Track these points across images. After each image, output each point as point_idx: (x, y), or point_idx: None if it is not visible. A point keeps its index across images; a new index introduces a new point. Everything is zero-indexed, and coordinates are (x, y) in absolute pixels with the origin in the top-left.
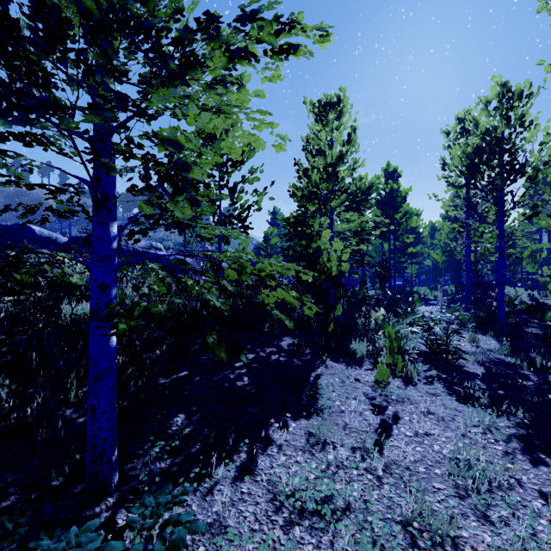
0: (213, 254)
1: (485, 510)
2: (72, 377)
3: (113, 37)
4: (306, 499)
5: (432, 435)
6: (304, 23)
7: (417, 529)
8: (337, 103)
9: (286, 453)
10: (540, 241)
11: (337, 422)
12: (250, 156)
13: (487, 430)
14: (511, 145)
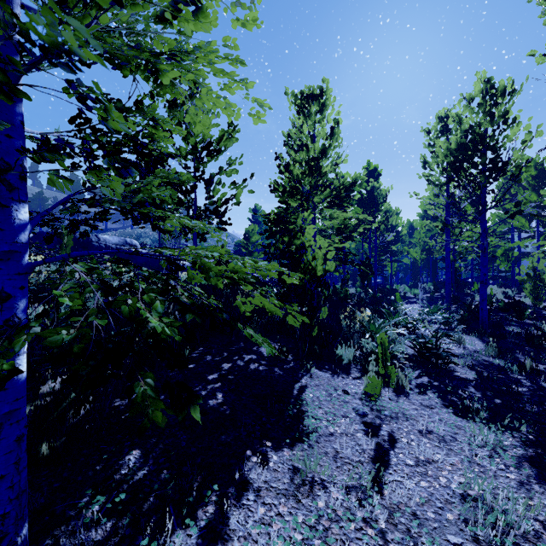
0: (165, 250)
1: None
2: None
3: None
4: None
5: (435, 462)
6: None
7: None
8: (320, 95)
9: (265, 501)
10: (512, 240)
11: (327, 450)
12: (228, 145)
13: (494, 452)
14: (494, 143)
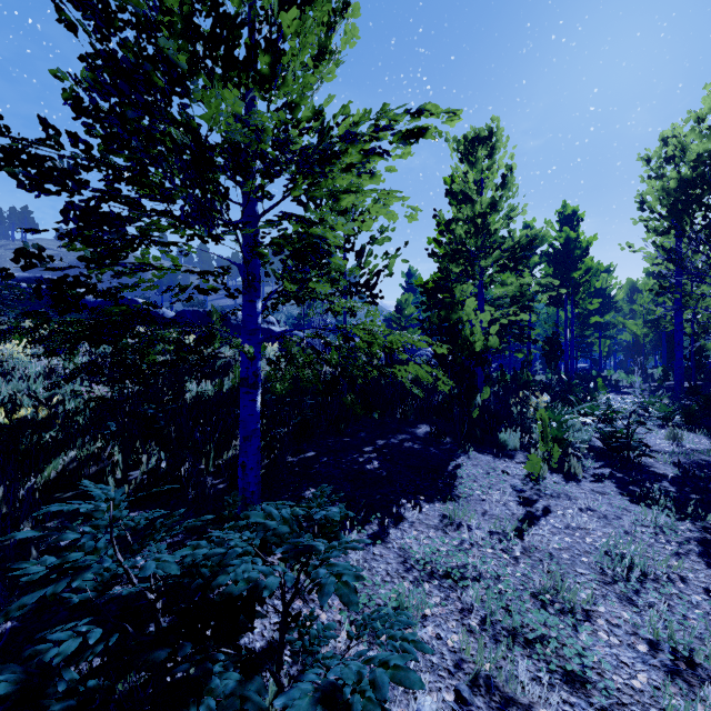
0: (347, 327)
1: (631, 594)
2: (208, 449)
3: (283, 168)
4: (436, 566)
5: (587, 529)
6: (434, 104)
7: (550, 600)
8: (489, 138)
9: (418, 529)
10: None
11: (476, 508)
12: None
13: (660, 531)
14: None
